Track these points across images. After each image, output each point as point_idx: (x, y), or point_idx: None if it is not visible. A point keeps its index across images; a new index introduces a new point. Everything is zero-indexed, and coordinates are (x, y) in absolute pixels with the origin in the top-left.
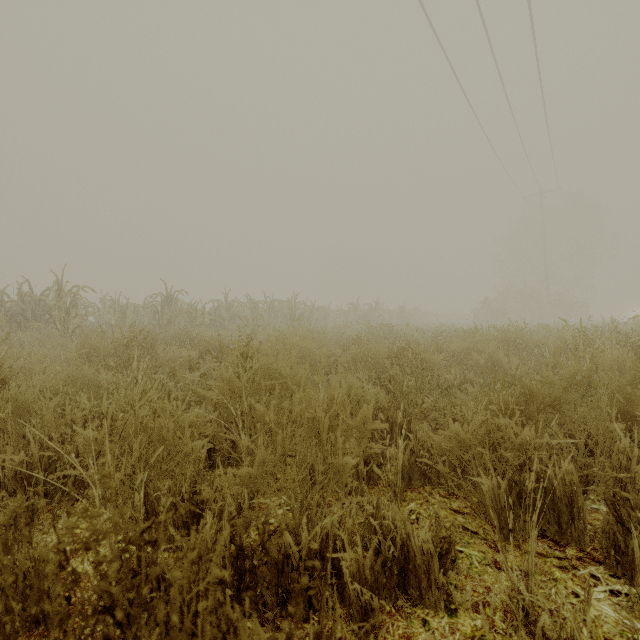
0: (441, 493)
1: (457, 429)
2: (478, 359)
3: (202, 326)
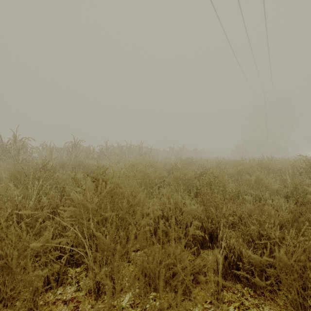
0: (251, 293)
1: (281, 256)
2: (249, 179)
3: (92, 158)
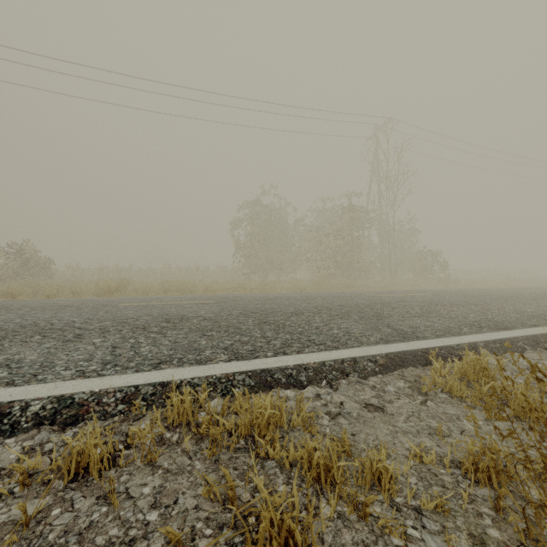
0: None
1: None
2: None
3: None
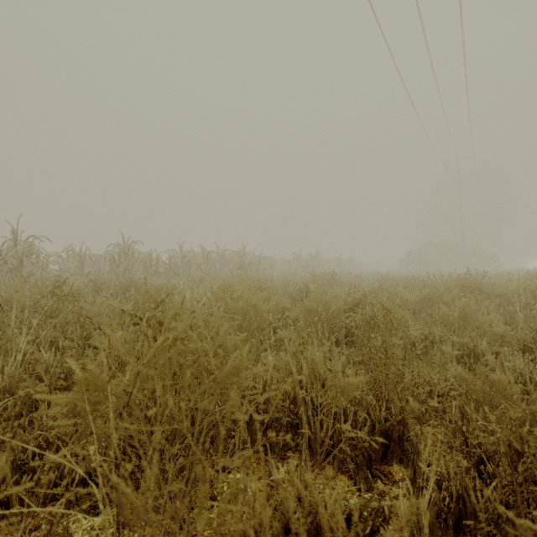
0: None
1: None
2: (447, 313)
3: (155, 274)
